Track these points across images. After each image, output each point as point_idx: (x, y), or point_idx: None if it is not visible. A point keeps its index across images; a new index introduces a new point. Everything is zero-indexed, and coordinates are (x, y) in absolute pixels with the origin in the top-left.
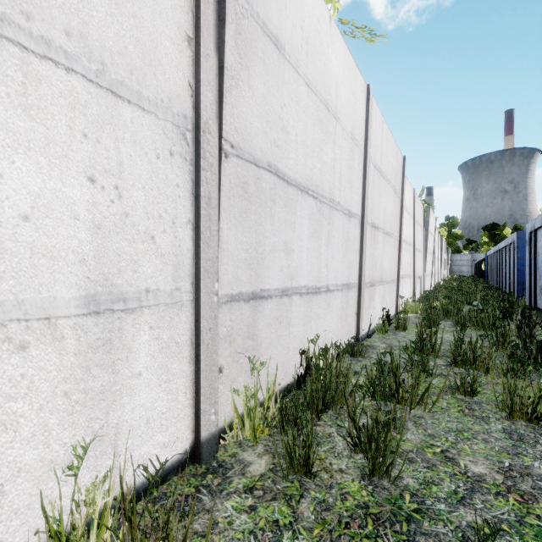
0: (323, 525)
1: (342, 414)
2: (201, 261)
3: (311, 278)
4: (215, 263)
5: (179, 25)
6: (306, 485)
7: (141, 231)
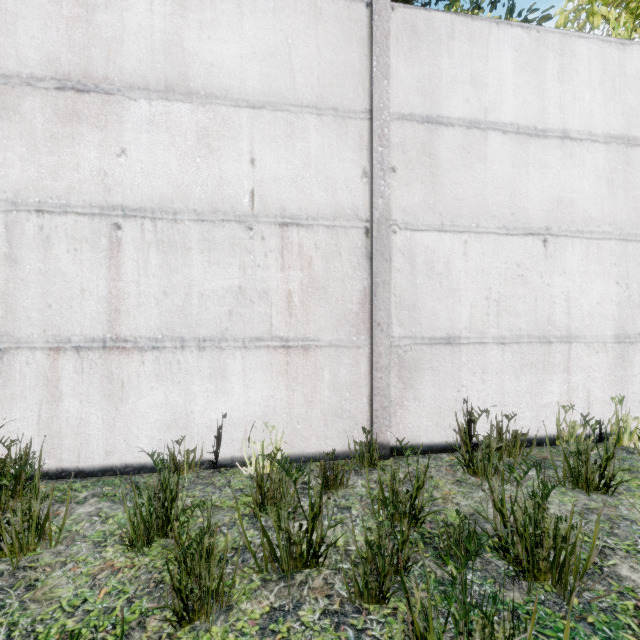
0: None
1: None
2: None
3: None
4: None
5: None
6: None
7: (636, 303)
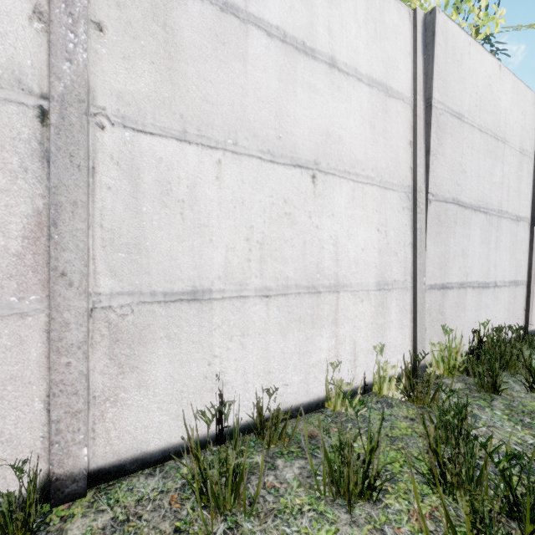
0: (511, 410)
1: (516, 374)
2: (417, 265)
3: (481, 275)
4: (423, 266)
5: (406, 138)
6: (495, 397)
7: (392, 251)
